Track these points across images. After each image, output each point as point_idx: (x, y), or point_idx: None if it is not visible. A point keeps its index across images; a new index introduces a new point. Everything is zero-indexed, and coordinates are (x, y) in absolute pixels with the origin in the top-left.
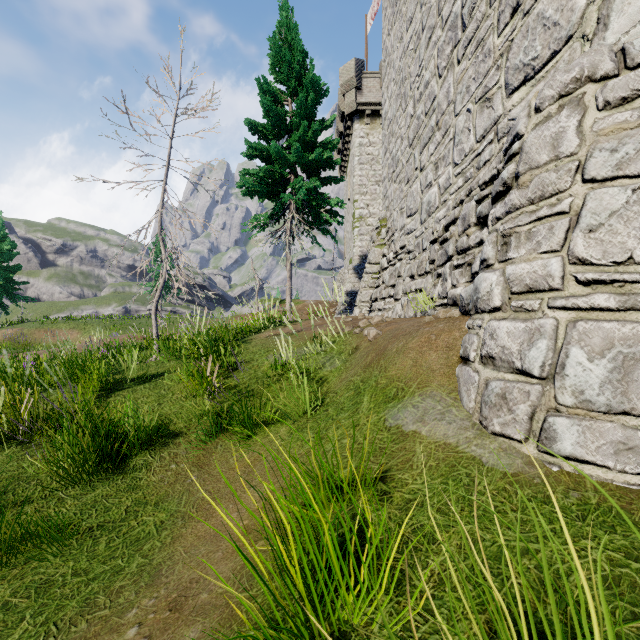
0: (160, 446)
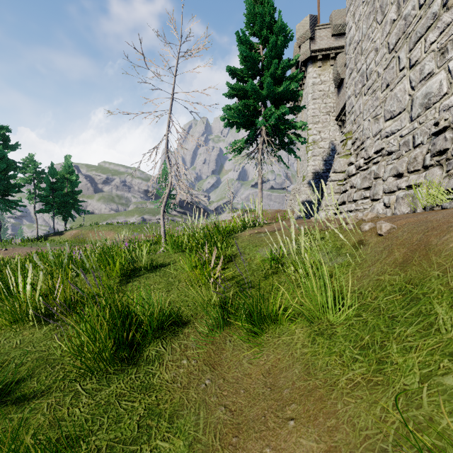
0: (170, 335)
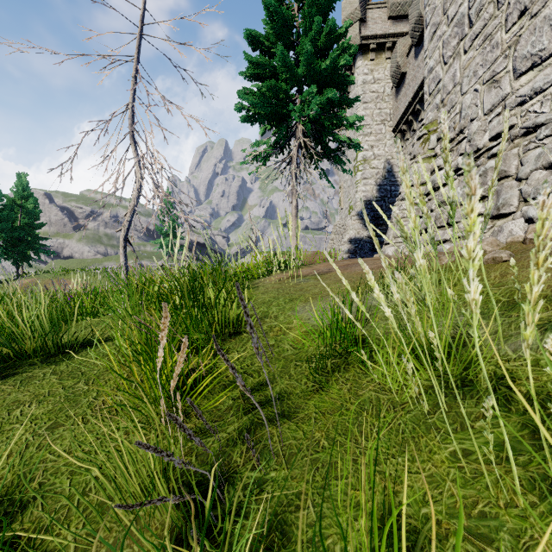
0: None
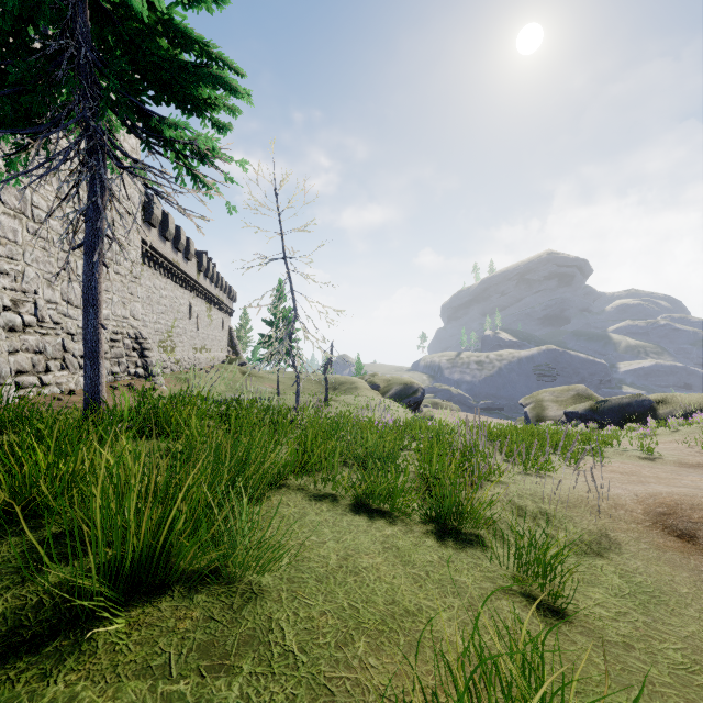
0: None
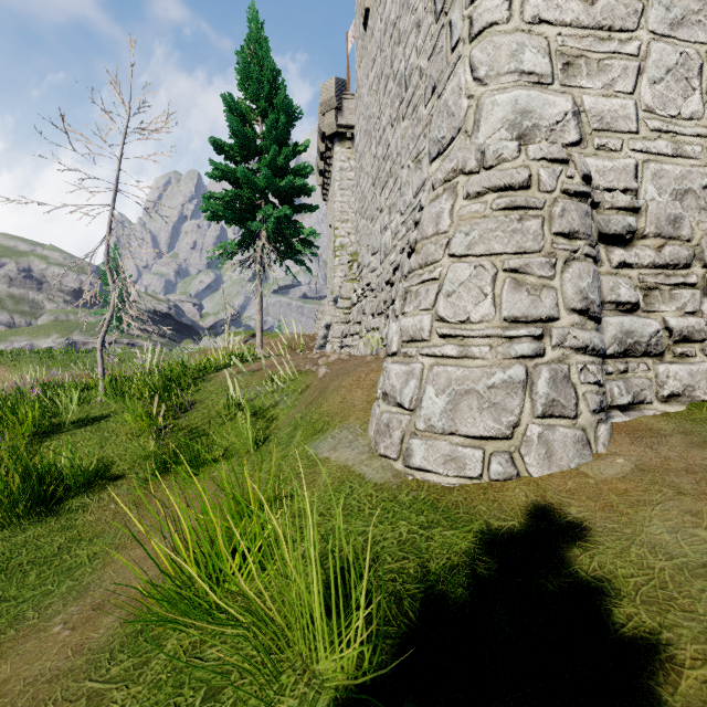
0: (100, 488)
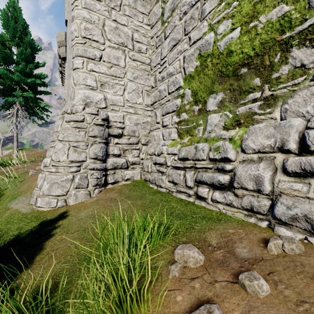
0: None
